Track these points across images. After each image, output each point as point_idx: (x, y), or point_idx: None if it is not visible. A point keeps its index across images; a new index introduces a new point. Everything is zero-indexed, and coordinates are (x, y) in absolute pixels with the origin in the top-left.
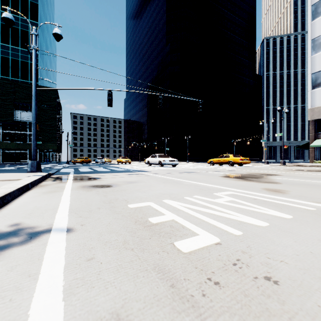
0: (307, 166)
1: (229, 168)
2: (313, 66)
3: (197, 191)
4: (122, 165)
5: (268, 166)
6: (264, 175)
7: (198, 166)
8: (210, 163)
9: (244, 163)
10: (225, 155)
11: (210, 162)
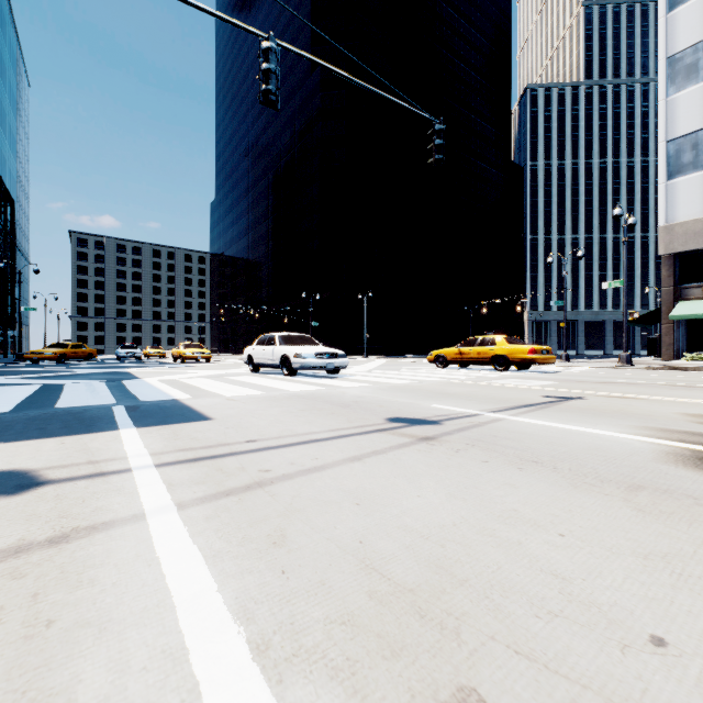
0: (700, 369)
1: (527, 383)
2: (672, 124)
3: None
4: (165, 370)
5: (592, 369)
6: None
7: (407, 370)
8: (436, 362)
9: (542, 363)
10: (483, 337)
11: (437, 359)
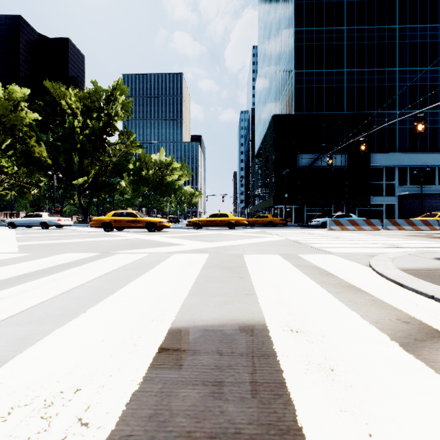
0: None
1: None
2: None
3: None
4: None
5: None
6: None
7: None
8: None
9: None
10: None
11: None
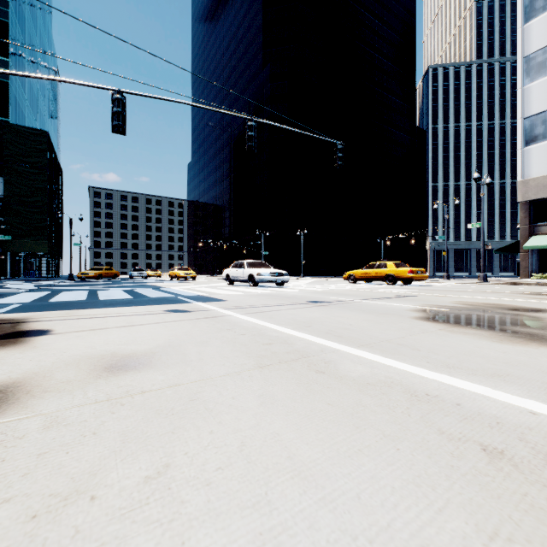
0: (531, 284)
1: (396, 290)
2: (527, 106)
3: (524, 517)
4: (174, 284)
5: (457, 284)
6: (523, 313)
7: (328, 284)
8: (349, 279)
9: (417, 279)
10: (379, 263)
11: (349, 277)
